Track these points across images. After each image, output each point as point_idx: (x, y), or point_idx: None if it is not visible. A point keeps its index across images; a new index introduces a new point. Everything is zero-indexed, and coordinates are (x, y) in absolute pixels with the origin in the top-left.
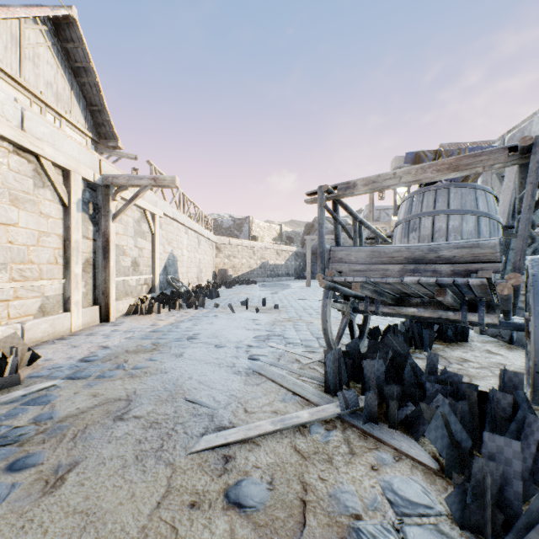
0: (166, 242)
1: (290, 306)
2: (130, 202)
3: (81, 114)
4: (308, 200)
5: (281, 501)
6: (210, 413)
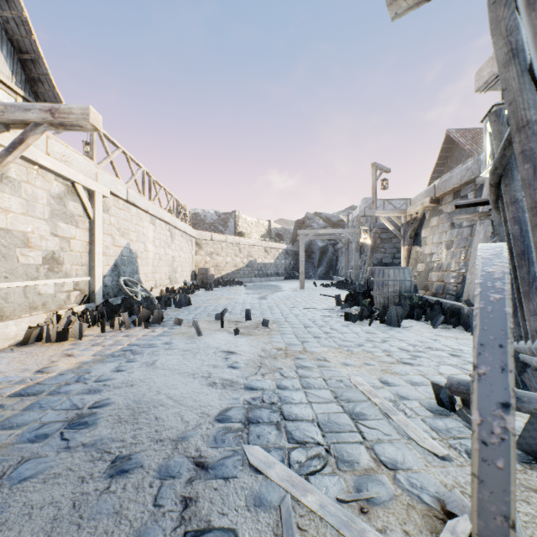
0: (117, 233)
1: (284, 320)
2: (10, 152)
3: (4, 62)
4: None
5: None
6: None
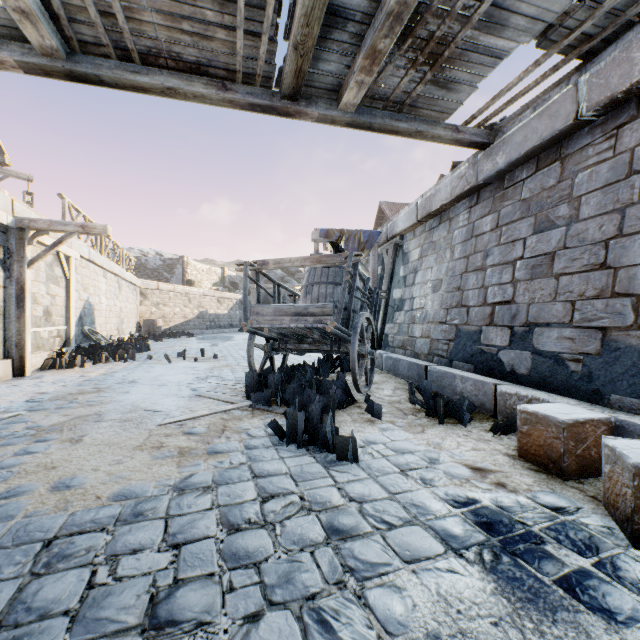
0: (81, 288)
1: (230, 355)
2: (52, 248)
3: None
4: (238, 269)
5: (213, 430)
6: (167, 413)
